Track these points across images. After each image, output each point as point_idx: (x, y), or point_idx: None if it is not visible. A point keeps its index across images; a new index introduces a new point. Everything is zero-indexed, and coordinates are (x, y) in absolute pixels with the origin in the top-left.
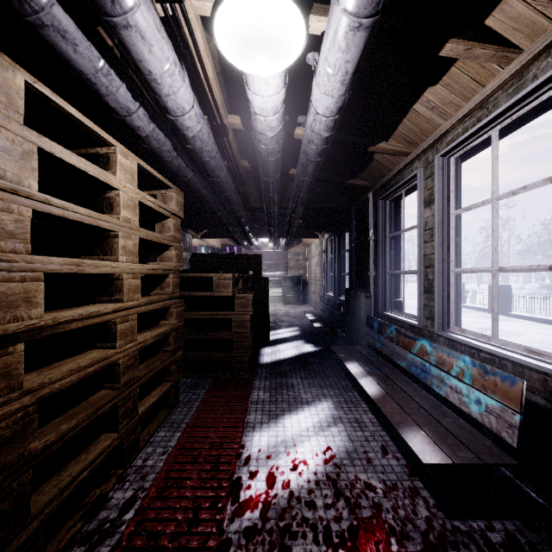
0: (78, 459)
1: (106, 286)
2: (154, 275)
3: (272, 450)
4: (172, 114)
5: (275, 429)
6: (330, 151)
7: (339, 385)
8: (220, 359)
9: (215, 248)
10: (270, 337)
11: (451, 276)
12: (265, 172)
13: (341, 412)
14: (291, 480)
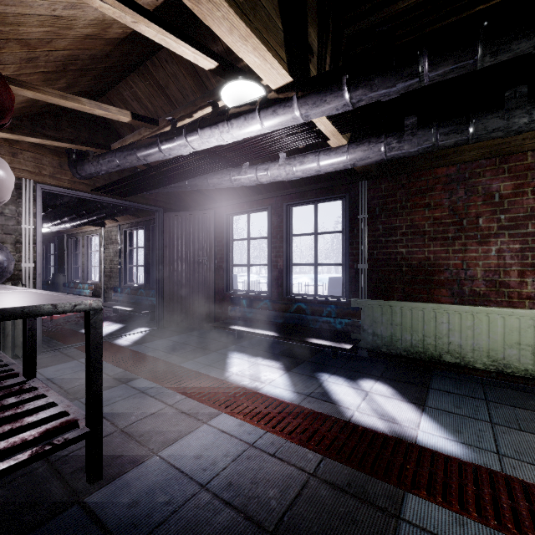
0: None
1: None
2: None
3: None
4: None
5: None
6: None
7: None
8: None
9: None
10: None
11: (89, 267)
12: None
13: None
14: None
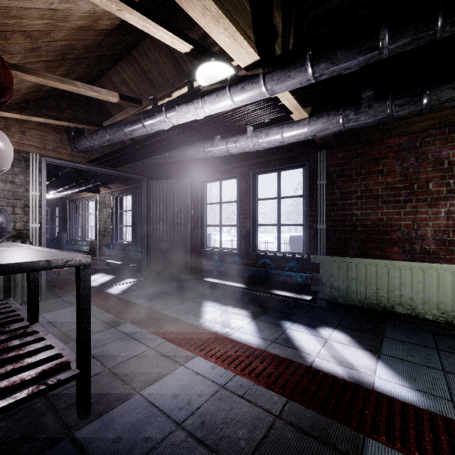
0: None
1: None
2: None
3: None
4: None
5: None
6: None
7: None
8: None
9: None
10: None
11: (87, 227)
12: None
13: None
14: None
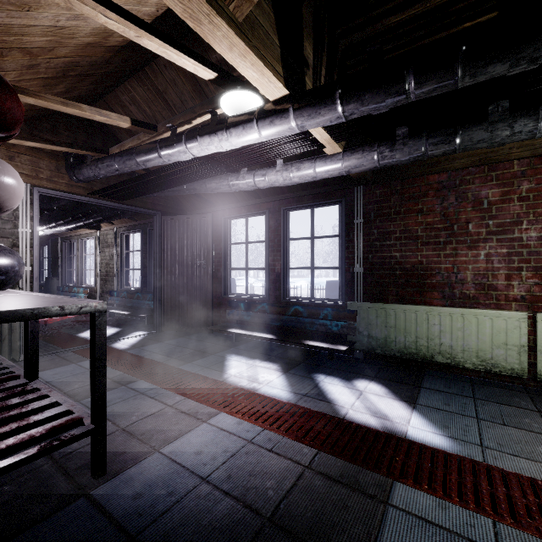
0: None
1: None
2: None
3: None
4: None
5: None
6: None
7: None
8: None
9: None
10: None
11: (84, 271)
12: None
13: None
14: None
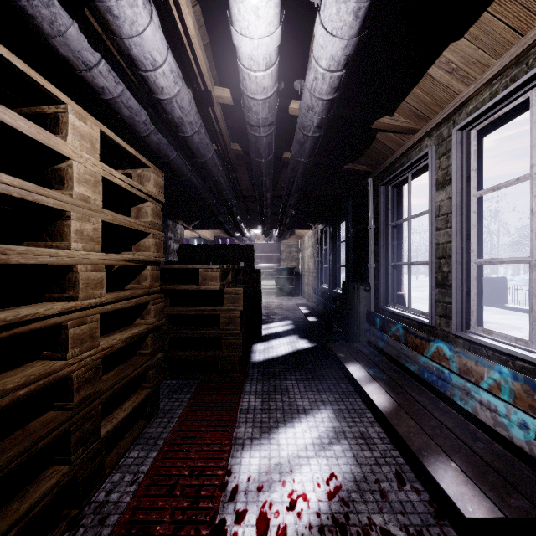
0: (8, 510)
1: (57, 280)
2: (129, 267)
3: (264, 478)
4: (141, 67)
5: (268, 447)
6: (327, 133)
7: (338, 388)
8: (207, 359)
9: (207, 240)
10: (262, 332)
11: (472, 268)
12: (256, 151)
13: (344, 424)
14: (289, 526)
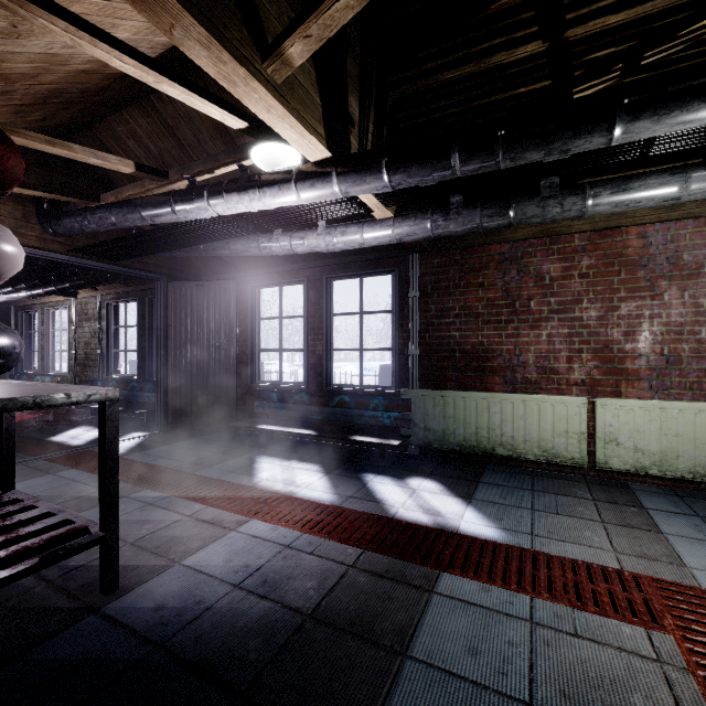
0: None
1: None
2: None
3: None
4: None
5: None
6: None
7: None
8: None
9: None
10: None
11: (51, 353)
12: None
13: None
14: None
